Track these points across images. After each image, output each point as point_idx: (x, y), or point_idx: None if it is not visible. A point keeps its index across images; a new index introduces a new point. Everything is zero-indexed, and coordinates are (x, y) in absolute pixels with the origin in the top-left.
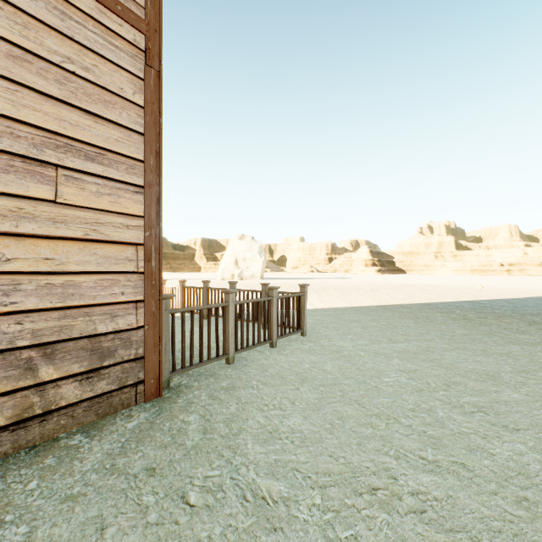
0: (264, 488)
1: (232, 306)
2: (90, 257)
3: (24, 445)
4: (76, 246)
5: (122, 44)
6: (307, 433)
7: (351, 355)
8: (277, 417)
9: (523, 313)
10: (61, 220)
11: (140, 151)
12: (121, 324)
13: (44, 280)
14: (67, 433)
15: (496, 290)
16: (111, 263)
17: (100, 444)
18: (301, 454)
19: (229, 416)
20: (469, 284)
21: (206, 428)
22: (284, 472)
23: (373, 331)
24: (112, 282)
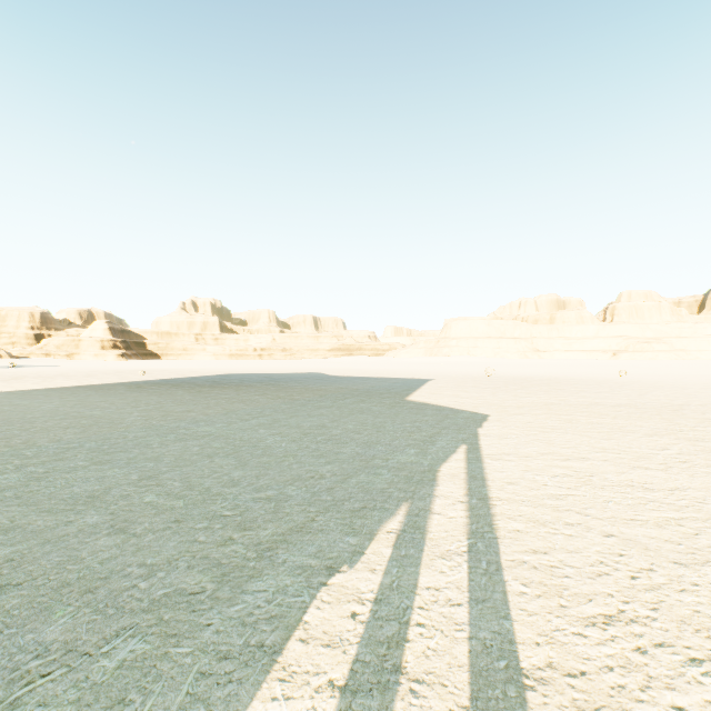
0: None
1: None
2: None
3: None
4: None
5: None
6: None
7: (26, 404)
8: None
9: (185, 382)
10: None
11: None
12: None
13: None
14: None
15: (211, 371)
16: None
17: None
18: None
19: None
20: (202, 368)
21: None
22: None
23: (53, 397)
24: None
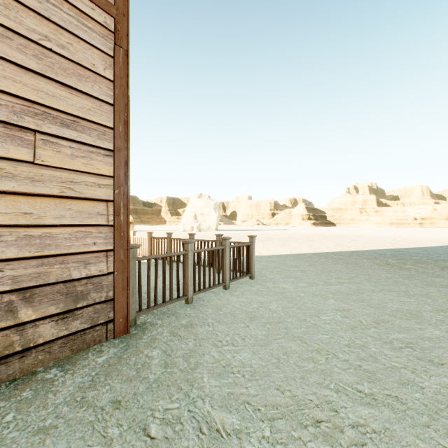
0: (218, 420)
1: (191, 254)
2: (65, 211)
3: (5, 378)
4: (53, 202)
5: (94, 25)
6: (256, 367)
7: (292, 296)
8: (229, 352)
9: (436, 260)
10: (39, 179)
11: (110, 119)
12: (93, 271)
13: (23, 232)
14: (44, 367)
15: (412, 239)
16: (84, 217)
17: (73, 377)
18: (251, 387)
19: (188, 351)
20: (389, 235)
21: (167, 362)
22: (237, 404)
23: (310, 275)
24: (85, 234)
